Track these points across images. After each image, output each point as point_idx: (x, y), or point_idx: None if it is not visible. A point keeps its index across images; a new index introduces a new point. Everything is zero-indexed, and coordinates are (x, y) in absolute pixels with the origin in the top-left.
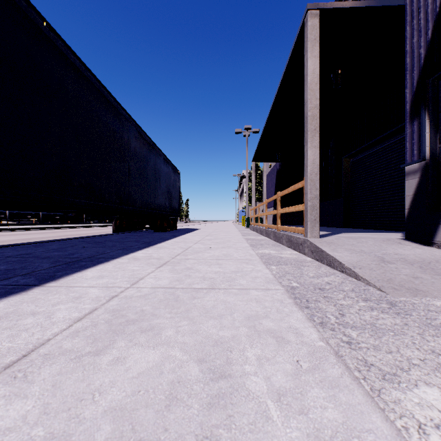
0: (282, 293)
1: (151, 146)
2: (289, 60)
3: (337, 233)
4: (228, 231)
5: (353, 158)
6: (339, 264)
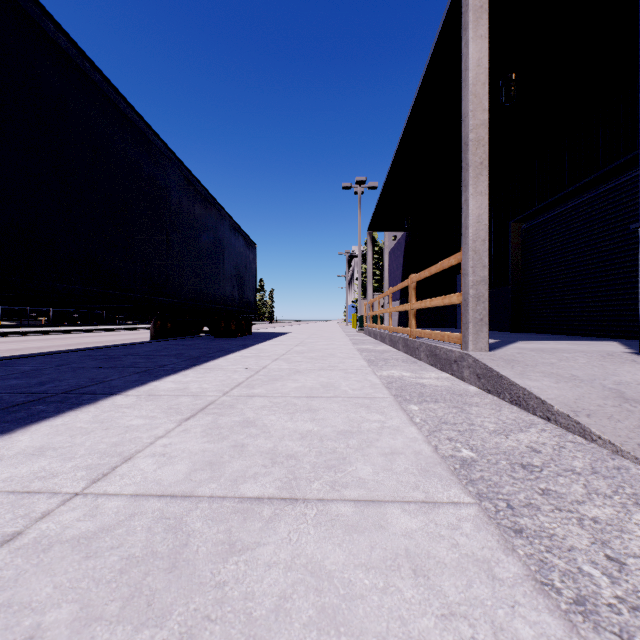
0: (476, 525)
1: (208, 202)
2: (432, 55)
3: (509, 341)
4: (331, 338)
5: (527, 222)
6: (540, 404)
